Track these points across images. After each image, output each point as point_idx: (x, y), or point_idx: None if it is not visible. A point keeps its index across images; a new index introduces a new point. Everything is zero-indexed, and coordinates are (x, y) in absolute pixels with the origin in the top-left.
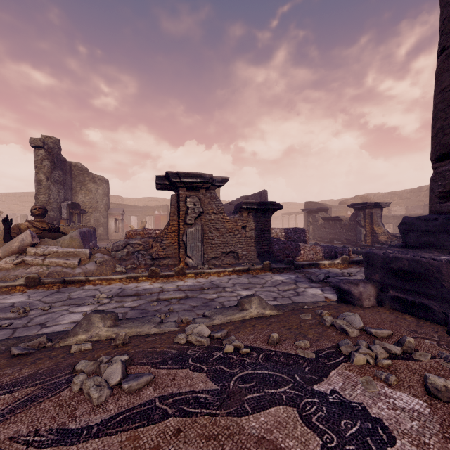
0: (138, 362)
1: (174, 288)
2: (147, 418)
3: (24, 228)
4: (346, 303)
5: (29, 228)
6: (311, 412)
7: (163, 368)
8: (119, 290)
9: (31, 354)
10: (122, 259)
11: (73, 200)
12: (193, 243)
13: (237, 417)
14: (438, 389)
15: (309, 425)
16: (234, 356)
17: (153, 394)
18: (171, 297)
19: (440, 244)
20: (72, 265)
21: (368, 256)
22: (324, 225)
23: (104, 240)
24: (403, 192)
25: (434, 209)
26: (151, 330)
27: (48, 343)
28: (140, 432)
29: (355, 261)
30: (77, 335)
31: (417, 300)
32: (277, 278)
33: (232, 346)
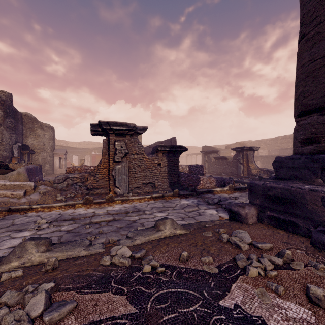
0: (64, 288)
1: (104, 213)
2: None
3: None
4: (235, 221)
5: None
6: None
7: (87, 292)
8: (58, 216)
9: None
10: (63, 190)
11: (24, 142)
12: (120, 177)
13: None
14: (318, 298)
15: None
16: (151, 276)
17: (74, 324)
18: (101, 220)
19: (302, 177)
20: (18, 196)
21: (251, 186)
22: (215, 162)
23: (50, 174)
24: (266, 140)
25: (297, 151)
26: (80, 253)
27: None
28: None
29: (238, 188)
30: (10, 262)
31: (287, 218)
32: (184, 202)
33: (150, 266)
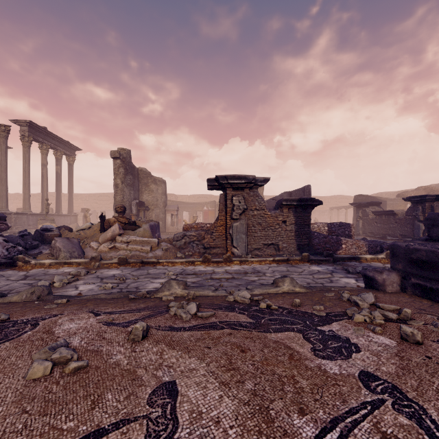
0: (204, 307)
1: (223, 271)
2: (213, 327)
3: (112, 222)
4: (371, 289)
5: (115, 222)
6: (311, 336)
7: (220, 310)
8: (182, 270)
9: (140, 299)
10: (181, 248)
11: (139, 199)
12: (238, 235)
13: (264, 333)
14: (407, 334)
15: (308, 340)
16: (266, 310)
17: (215, 320)
18: (221, 277)
19: None
20: (146, 250)
21: (393, 248)
22: (375, 220)
23: (163, 232)
24: None
25: None
26: (209, 293)
27: (147, 295)
28: (210, 331)
29: None
30: (164, 292)
31: (434, 287)
32: (314, 268)
33: (265, 304)
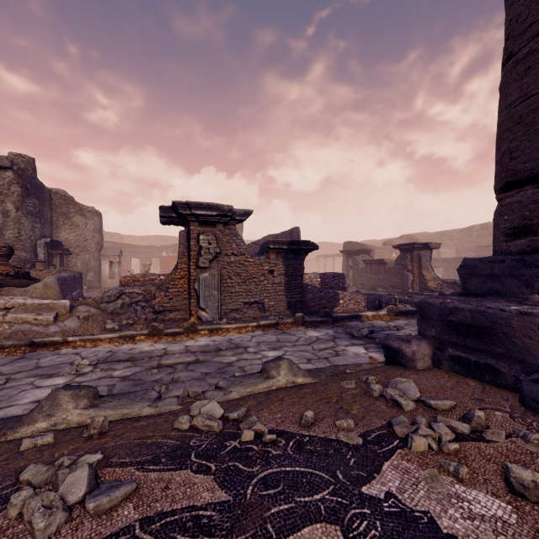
0: (118, 462)
1: (182, 350)
2: None
3: None
4: (396, 365)
5: None
6: (360, 531)
7: (153, 469)
8: (108, 354)
9: None
10: (115, 313)
11: (53, 237)
12: (208, 292)
13: None
14: (524, 485)
15: None
16: (254, 447)
17: (133, 514)
18: (176, 361)
19: (507, 291)
20: (45, 322)
21: (422, 306)
22: (366, 269)
23: (95, 288)
24: (453, 232)
25: (500, 248)
26: (143, 411)
27: None
28: None
29: (403, 311)
30: (34, 423)
31: (481, 360)
32: (311, 334)
33: (252, 432)
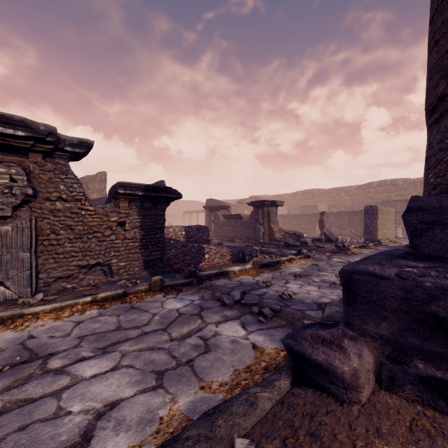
0: None
1: None
2: None
3: None
4: (315, 388)
5: None
6: None
7: None
8: None
9: None
10: None
11: None
12: (10, 255)
13: None
14: None
15: None
16: None
17: None
18: None
19: None
20: None
21: (358, 280)
22: (226, 223)
23: None
24: (285, 195)
25: None
26: None
27: None
28: None
29: (266, 263)
30: None
31: None
32: (171, 307)
33: None
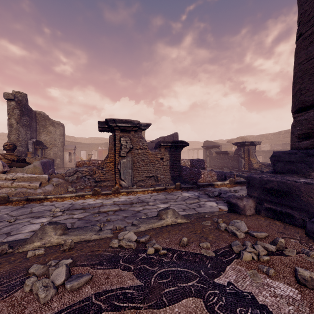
0: (80, 264)
1: (111, 203)
2: (84, 313)
3: None
4: (234, 212)
5: (2, 160)
6: (213, 302)
7: (99, 268)
8: (70, 205)
9: None
10: (73, 182)
11: (37, 138)
12: (125, 170)
13: (156, 309)
14: (305, 279)
15: (213, 313)
16: (154, 257)
17: (90, 291)
18: (108, 209)
19: (299, 170)
20: (34, 187)
21: (249, 179)
22: (217, 157)
23: (61, 168)
24: (268, 135)
25: (294, 146)
26: (92, 237)
27: (10, 250)
28: None
29: (238, 182)
30: (33, 243)
31: (283, 210)
32: (185, 195)
33: (153, 249)
